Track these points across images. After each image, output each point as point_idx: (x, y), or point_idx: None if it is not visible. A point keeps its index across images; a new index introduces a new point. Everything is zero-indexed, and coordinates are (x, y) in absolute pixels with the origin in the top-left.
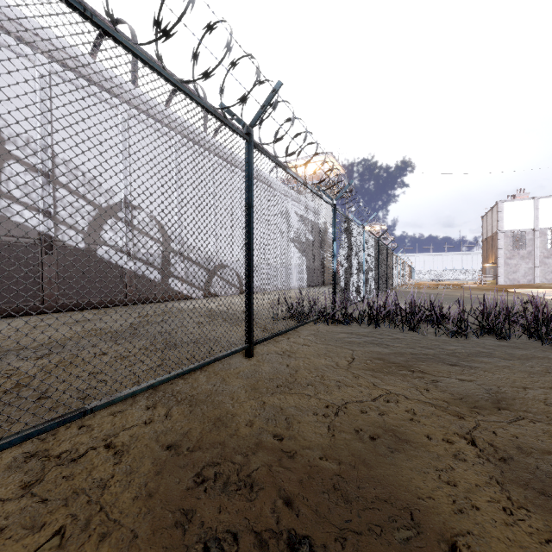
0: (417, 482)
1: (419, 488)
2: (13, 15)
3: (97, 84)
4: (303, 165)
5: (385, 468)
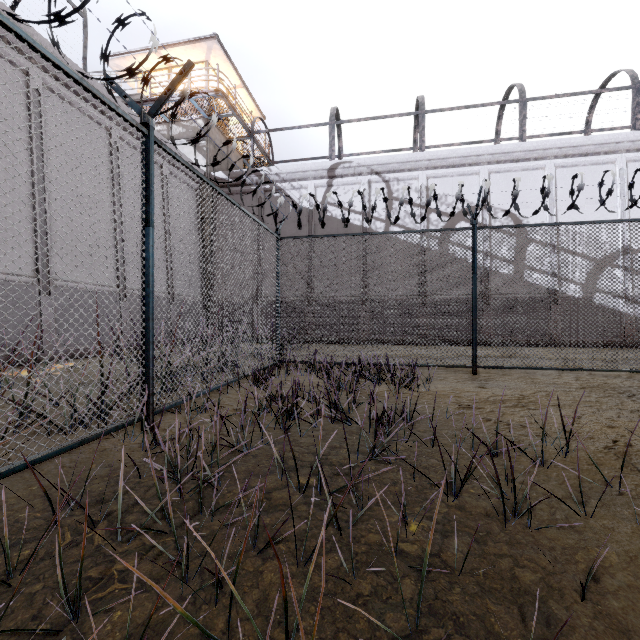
0: None
1: None
2: (532, 147)
3: (593, 154)
4: None
5: None
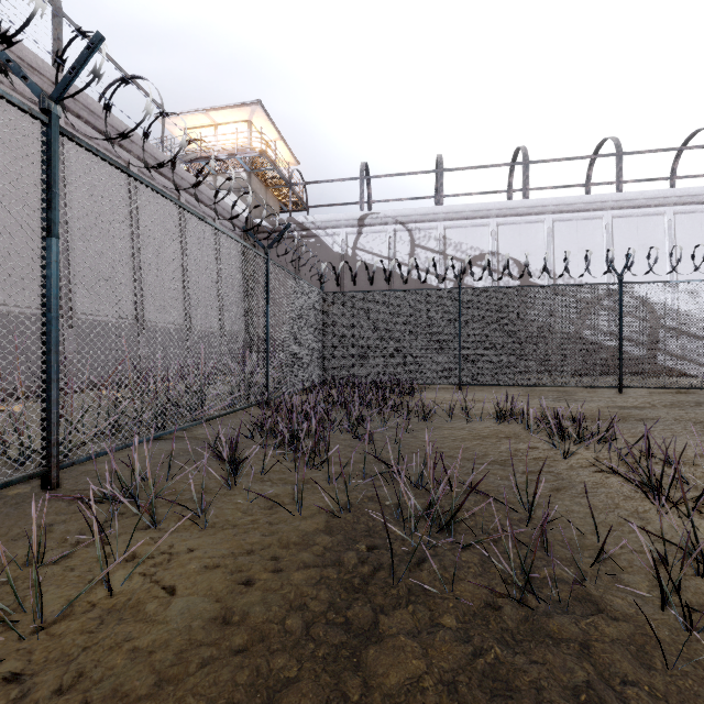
0: (596, 403)
1: (593, 402)
2: (533, 204)
3: (584, 211)
4: (692, 272)
5: (593, 401)
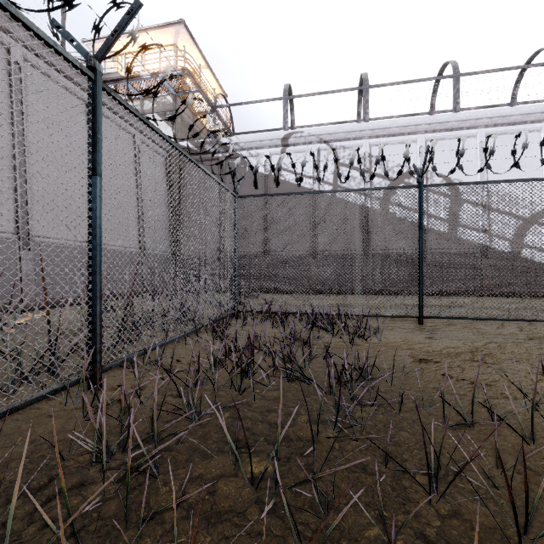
0: None
1: None
2: (465, 117)
3: (520, 123)
4: None
5: None
